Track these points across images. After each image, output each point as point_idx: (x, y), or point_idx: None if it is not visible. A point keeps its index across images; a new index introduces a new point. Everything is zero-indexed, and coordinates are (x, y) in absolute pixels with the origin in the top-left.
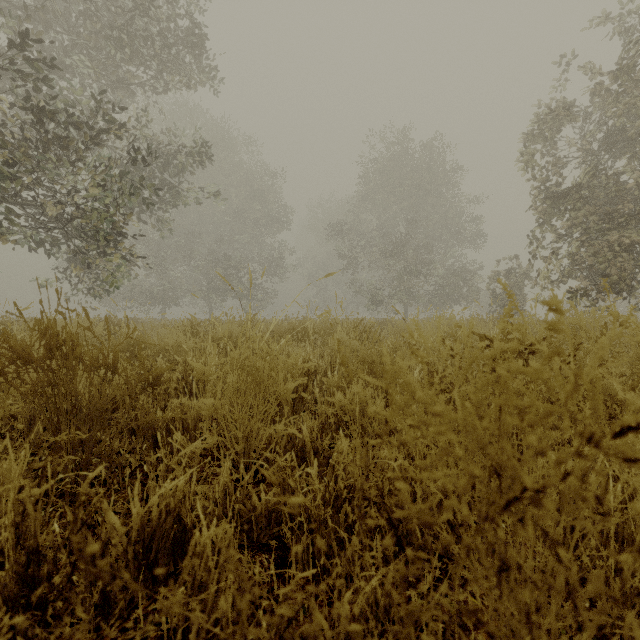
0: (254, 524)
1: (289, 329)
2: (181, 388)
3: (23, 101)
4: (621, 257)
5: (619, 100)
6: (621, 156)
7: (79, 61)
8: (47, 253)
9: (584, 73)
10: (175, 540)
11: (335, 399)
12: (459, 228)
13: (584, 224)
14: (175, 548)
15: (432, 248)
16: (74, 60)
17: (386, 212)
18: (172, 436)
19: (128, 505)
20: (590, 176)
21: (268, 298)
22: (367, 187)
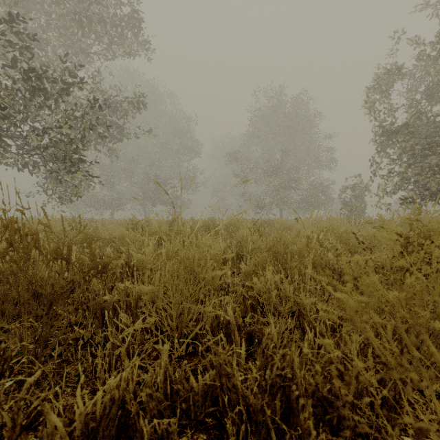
0: (191, 403)
1: (203, 226)
2: (125, 271)
3: (11, 62)
4: (438, 175)
5: (436, 63)
6: (437, 103)
7: (52, 36)
8: (30, 172)
9: (412, 44)
10: (119, 425)
11: (249, 282)
12: (318, 156)
13: (411, 151)
14: (119, 432)
15: (299, 170)
16: (49, 36)
17: (267, 145)
18: (117, 313)
19: (72, 400)
20: (416, 117)
21: (185, 205)
22: (254, 127)
